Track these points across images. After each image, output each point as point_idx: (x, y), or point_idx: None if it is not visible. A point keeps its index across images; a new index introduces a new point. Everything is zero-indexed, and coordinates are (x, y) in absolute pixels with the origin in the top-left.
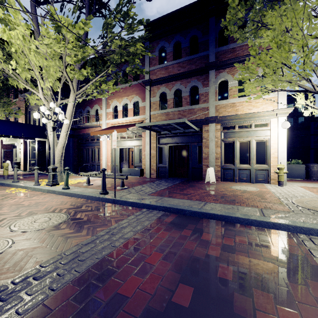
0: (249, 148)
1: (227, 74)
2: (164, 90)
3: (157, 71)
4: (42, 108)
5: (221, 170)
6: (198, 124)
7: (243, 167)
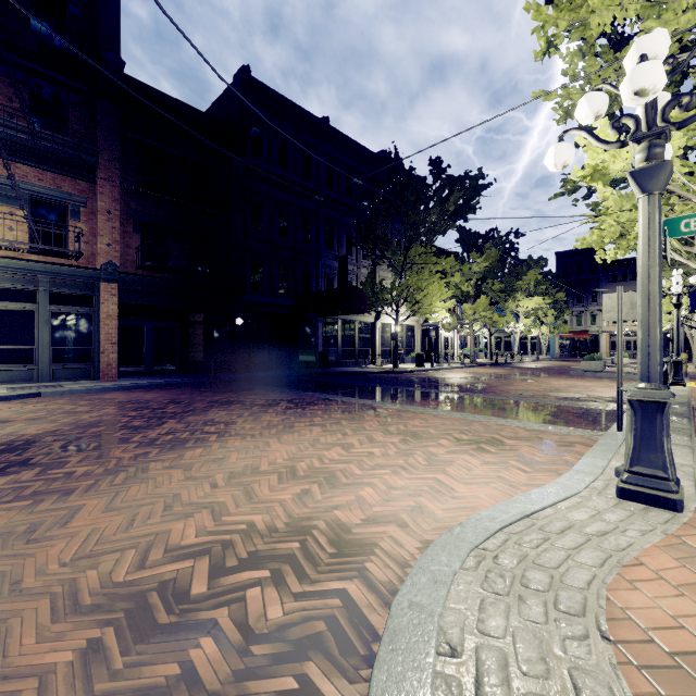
0: None
1: None
2: None
3: None
4: None
5: None
6: None
7: None
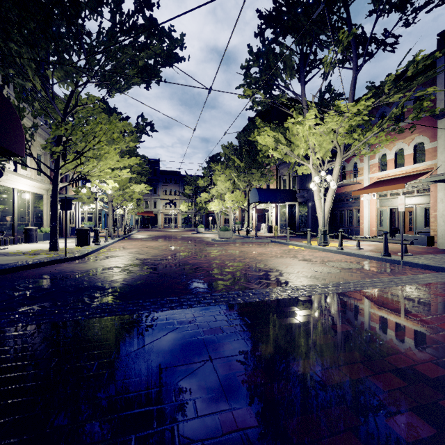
0: None
1: None
2: None
3: None
4: (316, 178)
5: None
6: None
7: None
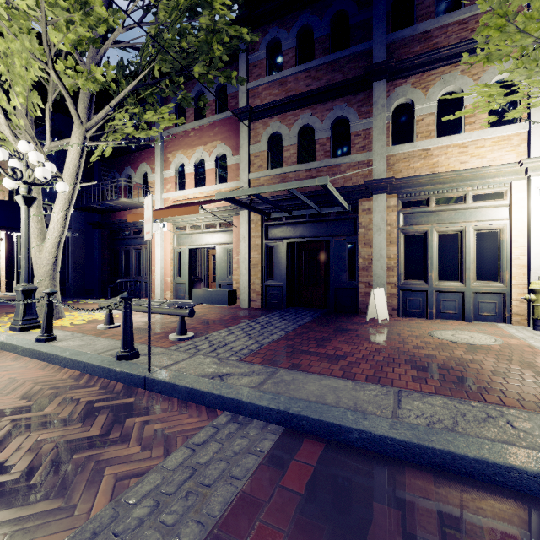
0: (461, 246)
1: (413, 88)
2: (278, 128)
3: (264, 89)
4: None
5: (398, 294)
6: (349, 198)
7: (448, 287)
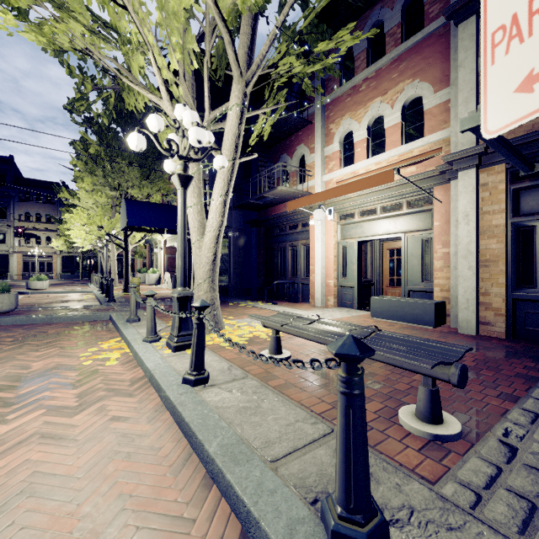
0: None
1: None
2: None
3: None
4: (150, 118)
5: None
6: None
7: None
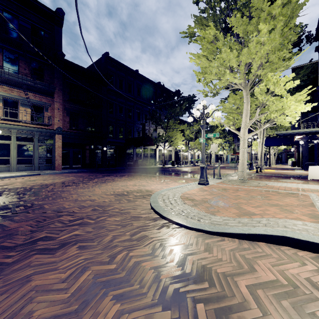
0: None
1: None
2: None
3: None
4: None
5: None
6: None
7: None
